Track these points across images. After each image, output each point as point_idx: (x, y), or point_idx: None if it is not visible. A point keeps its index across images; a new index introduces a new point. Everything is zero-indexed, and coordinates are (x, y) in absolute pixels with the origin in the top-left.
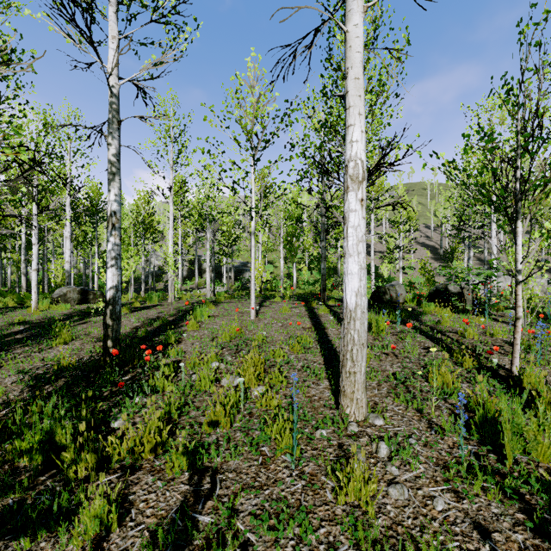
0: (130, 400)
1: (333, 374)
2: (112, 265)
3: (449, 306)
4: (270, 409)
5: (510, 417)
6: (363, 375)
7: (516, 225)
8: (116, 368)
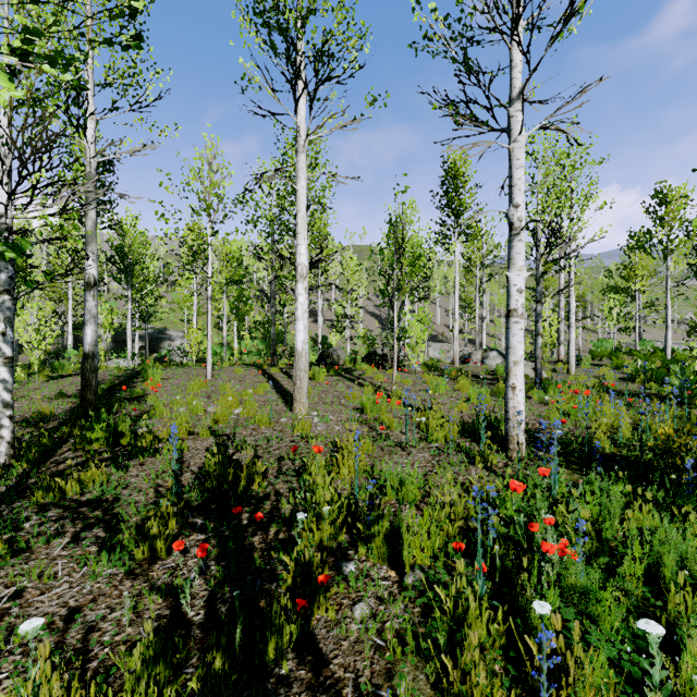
0: (139, 423)
1: (288, 397)
2: (91, 323)
3: (374, 363)
4: (250, 416)
5: (372, 398)
6: (307, 389)
7: (394, 306)
8: (126, 401)
